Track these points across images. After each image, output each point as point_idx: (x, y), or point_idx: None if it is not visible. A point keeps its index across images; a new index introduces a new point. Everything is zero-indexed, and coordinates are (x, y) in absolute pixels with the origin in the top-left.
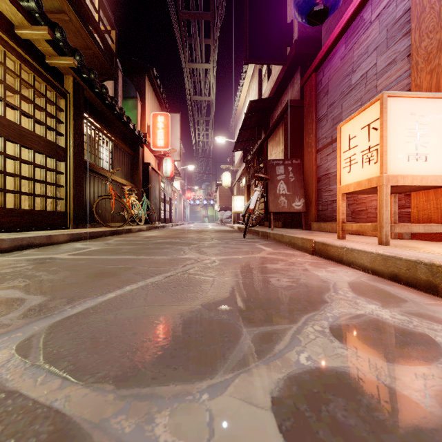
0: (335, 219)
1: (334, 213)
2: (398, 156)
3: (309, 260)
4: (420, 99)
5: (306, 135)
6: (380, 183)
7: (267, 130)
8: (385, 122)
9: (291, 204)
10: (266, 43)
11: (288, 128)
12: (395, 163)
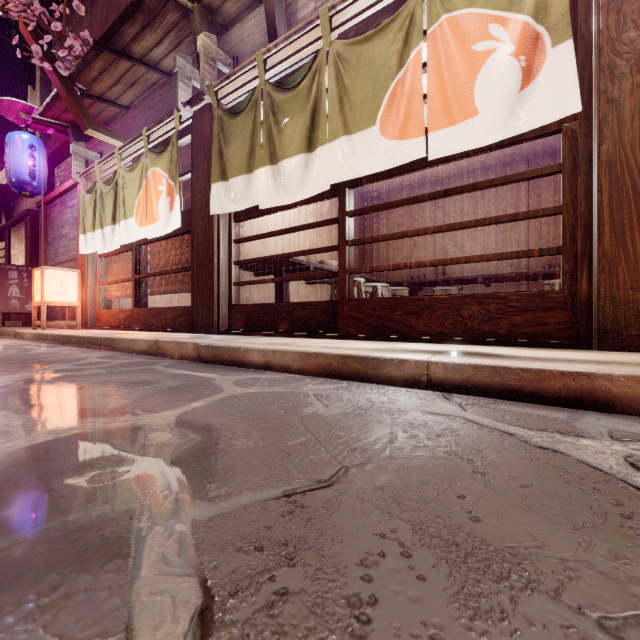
0: (56, 319)
1: (56, 314)
2: (52, 293)
3: (8, 340)
4: (63, 271)
5: (40, 250)
6: (42, 304)
7: (10, 217)
8: (43, 279)
9: (25, 306)
10: (0, 142)
11: (29, 233)
12: (50, 296)
